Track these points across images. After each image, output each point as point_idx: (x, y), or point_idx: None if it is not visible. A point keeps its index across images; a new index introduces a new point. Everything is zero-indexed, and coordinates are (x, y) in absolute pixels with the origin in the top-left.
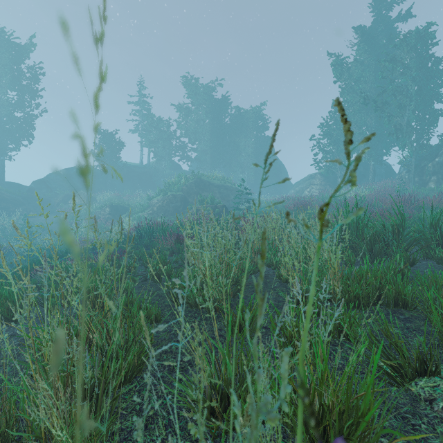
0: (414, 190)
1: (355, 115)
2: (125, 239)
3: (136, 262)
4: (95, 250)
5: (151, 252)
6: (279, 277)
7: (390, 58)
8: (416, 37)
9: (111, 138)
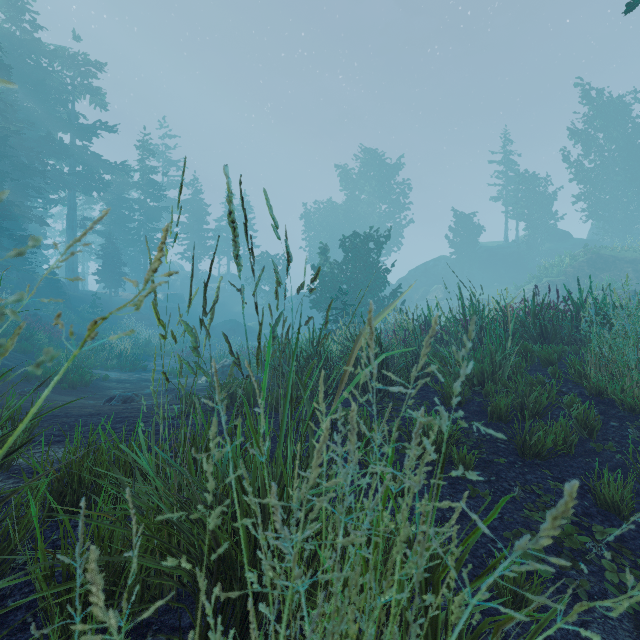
0: None
1: None
2: None
3: None
4: None
5: None
6: None
7: None
8: None
9: (468, 221)
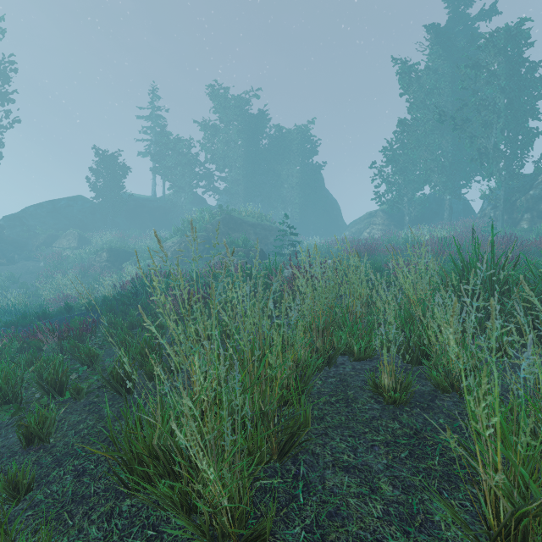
0: (506, 231)
1: (427, 137)
2: (115, 297)
3: (113, 339)
4: (71, 313)
5: (141, 321)
6: (374, 389)
7: (474, 62)
8: (505, 37)
9: (112, 162)
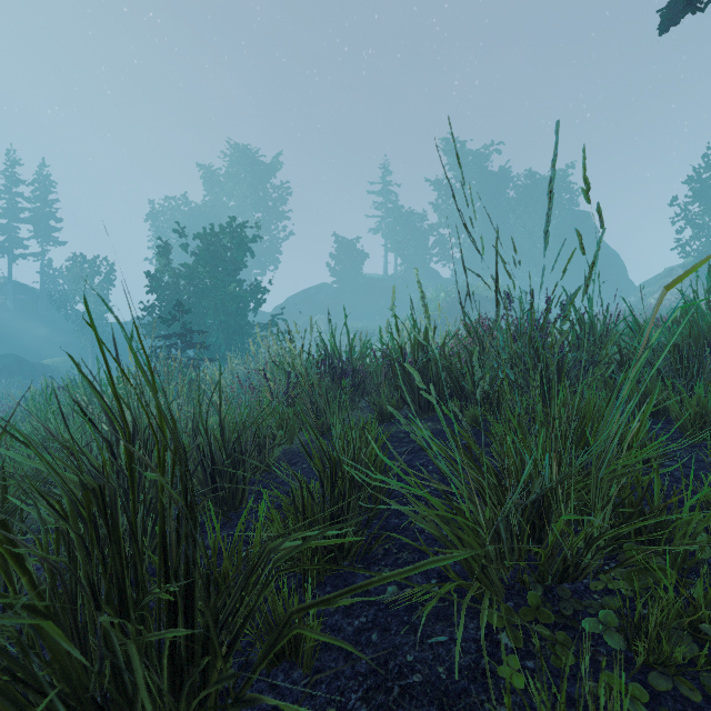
0: None
1: None
2: None
3: None
4: None
5: None
6: None
7: None
8: None
9: (350, 248)
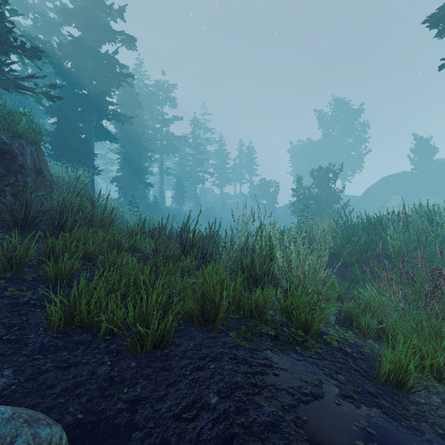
0: None
1: None
2: None
3: None
4: None
5: None
6: None
7: None
8: None
9: (425, 143)
